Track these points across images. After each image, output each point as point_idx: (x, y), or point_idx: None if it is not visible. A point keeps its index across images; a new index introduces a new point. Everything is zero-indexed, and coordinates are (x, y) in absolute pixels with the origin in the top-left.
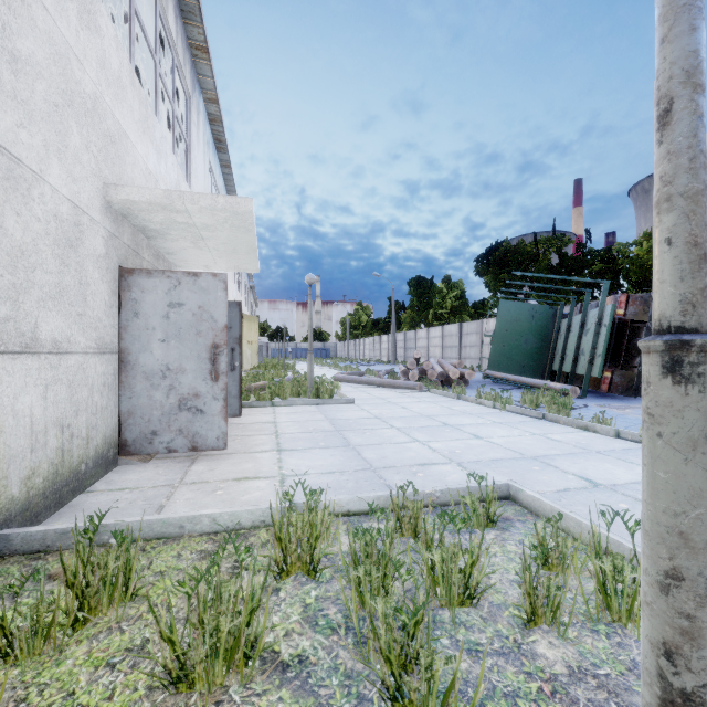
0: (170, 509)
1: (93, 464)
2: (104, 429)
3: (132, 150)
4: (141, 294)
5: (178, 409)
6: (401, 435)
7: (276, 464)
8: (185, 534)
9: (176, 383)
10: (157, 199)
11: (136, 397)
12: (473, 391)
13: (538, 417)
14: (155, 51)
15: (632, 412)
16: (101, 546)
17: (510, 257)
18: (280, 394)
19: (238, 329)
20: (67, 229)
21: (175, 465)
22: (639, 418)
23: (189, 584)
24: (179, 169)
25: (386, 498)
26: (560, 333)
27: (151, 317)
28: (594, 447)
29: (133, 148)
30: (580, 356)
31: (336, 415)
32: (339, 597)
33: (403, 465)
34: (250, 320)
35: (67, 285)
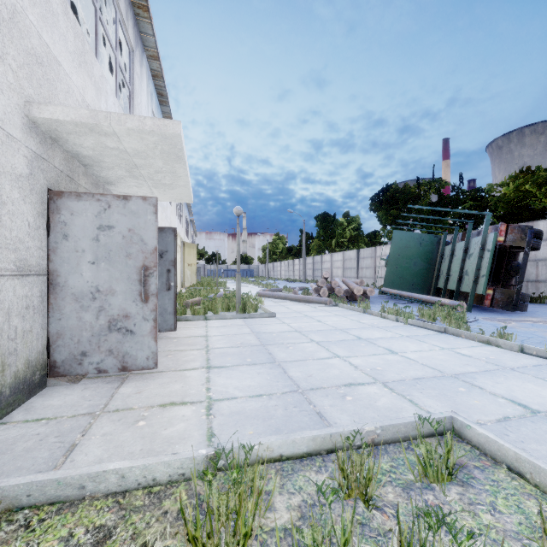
0: (81, 451)
1: (11, 391)
2: (27, 353)
3: (64, 78)
4: (71, 216)
5: (108, 330)
6: (322, 350)
7: (204, 385)
8: (85, 495)
9: (105, 305)
10: (82, 119)
11: (65, 318)
12: (374, 305)
13: (439, 330)
14: None
15: (518, 325)
16: None
17: (399, 197)
18: (212, 309)
19: (173, 253)
20: None
21: (103, 386)
22: (527, 331)
23: None
24: (121, 110)
25: (322, 439)
26: (444, 257)
27: (81, 239)
28: (506, 364)
29: (66, 76)
30: (464, 276)
31: (261, 329)
32: None
33: (330, 386)
34: (189, 247)
35: None
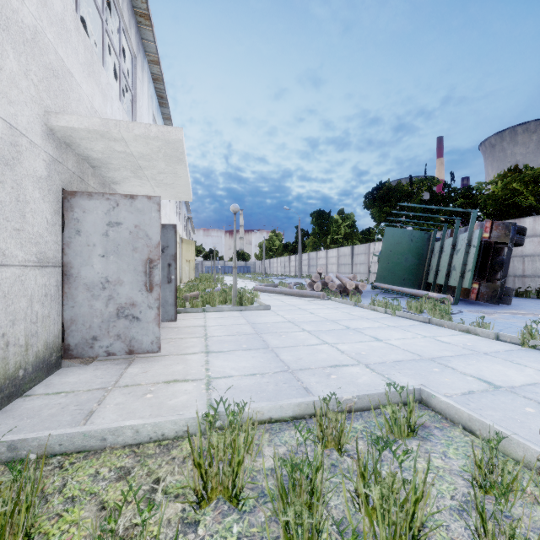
0: (99, 416)
1: (33, 369)
2: (45, 335)
3: (76, 88)
4: (83, 214)
5: (116, 317)
6: (312, 338)
7: (204, 366)
8: (106, 446)
9: (114, 294)
10: (95, 126)
11: (78, 306)
12: (365, 299)
13: (424, 321)
14: (101, 9)
15: (500, 317)
16: (18, 461)
17: (392, 194)
18: (210, 302)
19: (173, 248)
20: (2, 147)
21: (112, 367)
22: (507, 322)
23: (99, 516)
24: (125, 114)
25: (306, 405)
26: (434, 253)
27: (92, 235)
28: (481, 349)
29: (77, 86)
30: (452, 271)
31: (256, 320)
32: (264, 534)
33: (317, 367)
34: (188, 244)
35: (2, 201)
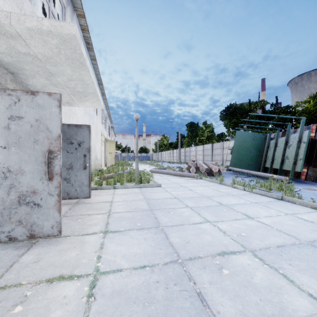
0: None
1: None
2: None
3: None
4: None
5: (17, 204)
6: (195, 215)
7: (97, 252)
8: None
9: (15, 183)
10: None
11: None
12: (225, 178)
13: (277, 198)
14: None
15: None
16: None
17: (237, 111)
18: (120, 181)
19: (88, 143)
20: None
21: (10, 253)
22: None
23: None
24: None
25: None
26: (269, 147)
27: None
28: None
29: None
30: (285, 159)
31: (150, 196)
32: None
33: (206, 255)
34: (110, 142)
35: None
